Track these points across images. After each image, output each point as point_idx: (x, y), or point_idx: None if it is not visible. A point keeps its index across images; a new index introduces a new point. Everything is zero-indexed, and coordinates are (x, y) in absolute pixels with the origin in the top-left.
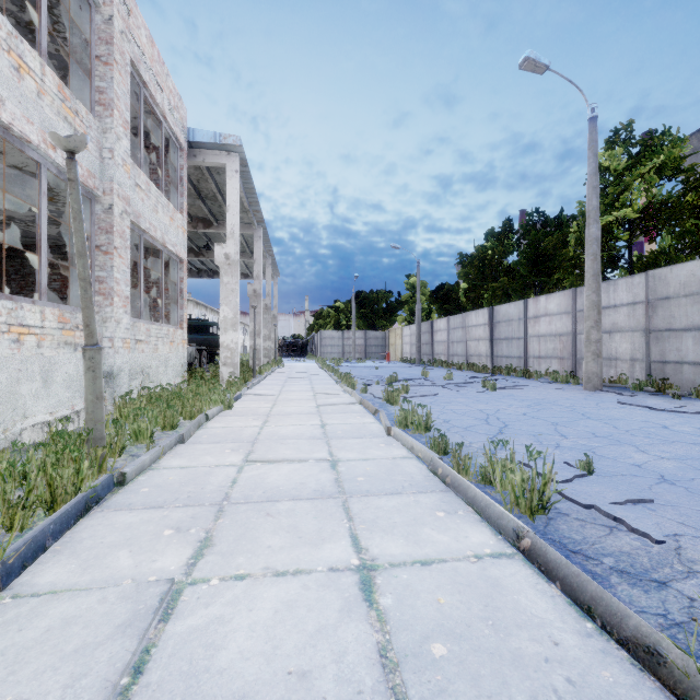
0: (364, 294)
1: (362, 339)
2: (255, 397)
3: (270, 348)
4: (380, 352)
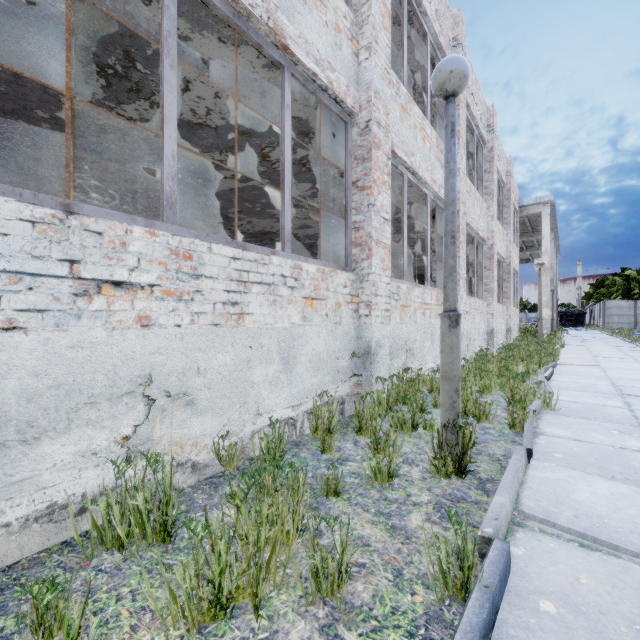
0: None
1: None
2: (570, 345)
3: (555, 318)
4: None
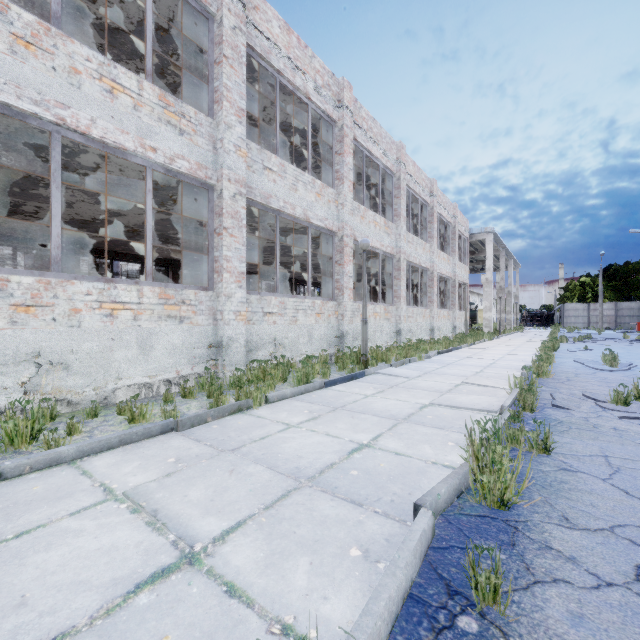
0: (615, 267)
1: (611, 310)
2: (500, 339)
3: (511, 319)
4: (635, 322)
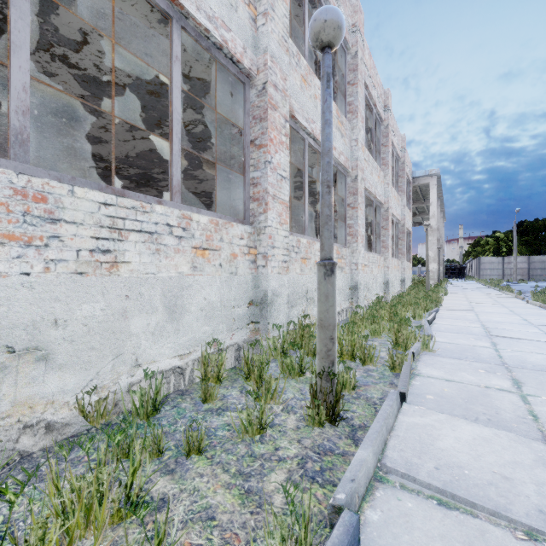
0: (527, 224)
1: (524, 263)
2: (452, 293)
3: (441, 271)
4: (545, 275)
